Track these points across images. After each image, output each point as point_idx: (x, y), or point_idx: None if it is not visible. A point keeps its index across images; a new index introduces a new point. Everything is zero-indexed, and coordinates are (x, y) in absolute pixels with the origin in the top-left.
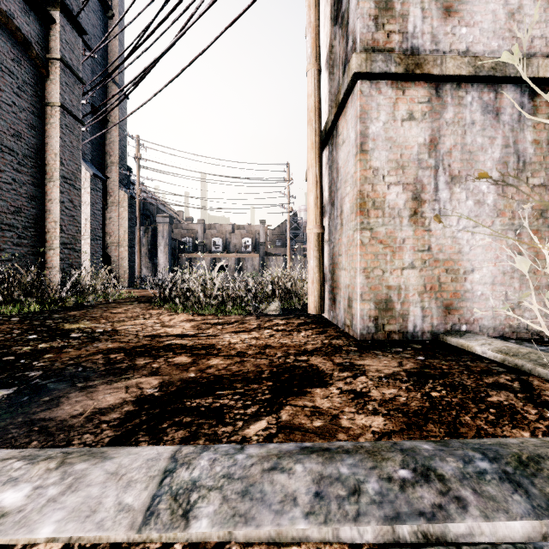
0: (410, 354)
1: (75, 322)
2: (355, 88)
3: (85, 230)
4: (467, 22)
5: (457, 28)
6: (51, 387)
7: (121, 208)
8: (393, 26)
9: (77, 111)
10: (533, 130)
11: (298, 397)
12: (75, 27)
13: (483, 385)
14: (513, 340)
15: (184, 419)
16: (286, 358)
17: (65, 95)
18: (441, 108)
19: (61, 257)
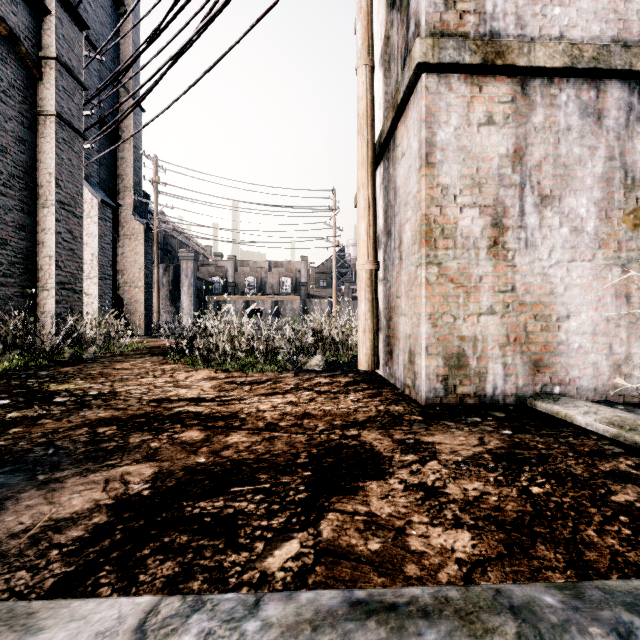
0: (492, 426)
1: (64, 381)
2: (419, 84)
3: (91, 267)
4: (561, 0)
5: (549, 8)
6: (0, 481)
7: (135, 241)
8: (467, 4)
9: (78, 122)
10: None
11: (345, 497)
12: (74, 19)
13: (599, 475)
14: (621, 407)
15: (177, 538)
16: (331, 433)
17: (62, 102)
18: (528, 109)
19: (57, 300)
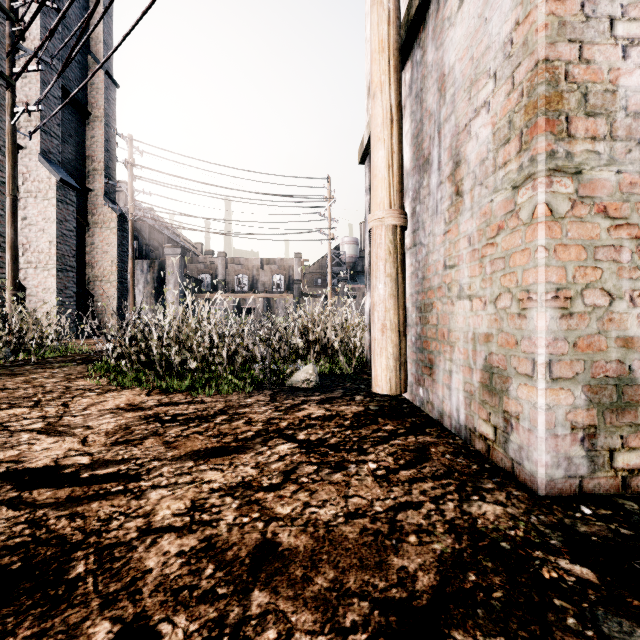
0: None
1: None
2: None
3: (49, 257)
4: None
5: None
6: None
7: (107, 230)
8: None
9: None
10: None
11: None
12: None
13: None
14: None
15: None
16: None
17: None
18: None
19: None
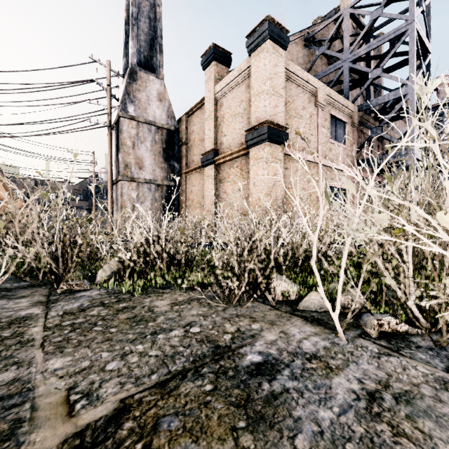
0: None
1: None
2: (120, 181)
3: None
4: (144, 171)
5: (142, 172)
6: None
7: None
8: (128, 170)
9: None
10: (158, 194)
11: None
12: None
13: None
14: None
15: None
16: None
17: None
18: (139, 188)
19: None
